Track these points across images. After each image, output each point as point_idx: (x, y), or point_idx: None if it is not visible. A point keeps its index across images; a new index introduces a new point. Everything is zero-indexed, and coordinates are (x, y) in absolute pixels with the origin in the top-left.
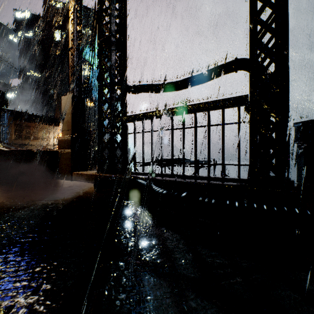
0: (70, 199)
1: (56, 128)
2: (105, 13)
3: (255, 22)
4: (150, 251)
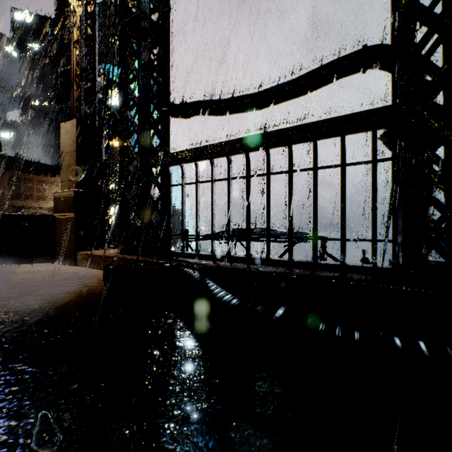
0: (47, 309)
1: None
2: None
3: None
4: None
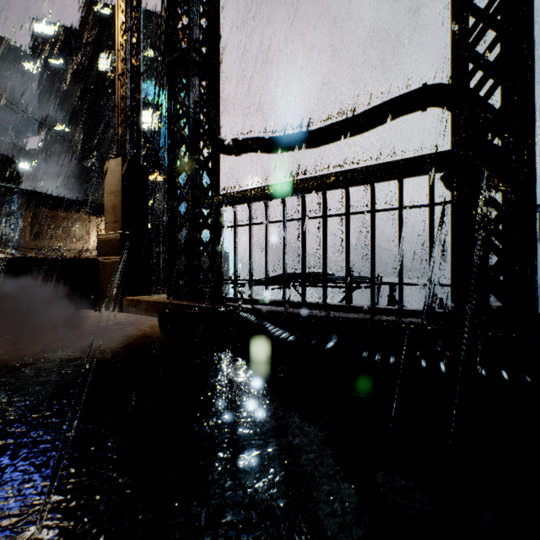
0: (113, 349)
1: (101, 220)
2: (182, 8)
3: (465, 10)
4: (264, 476)
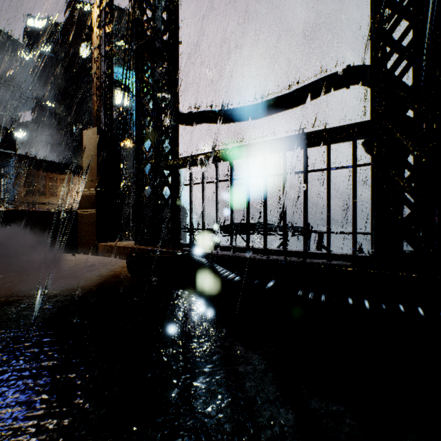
0: (88, 287)
1: (82, 180)
2: (146, 3)
3: (383, 2)
4: (212, 402)
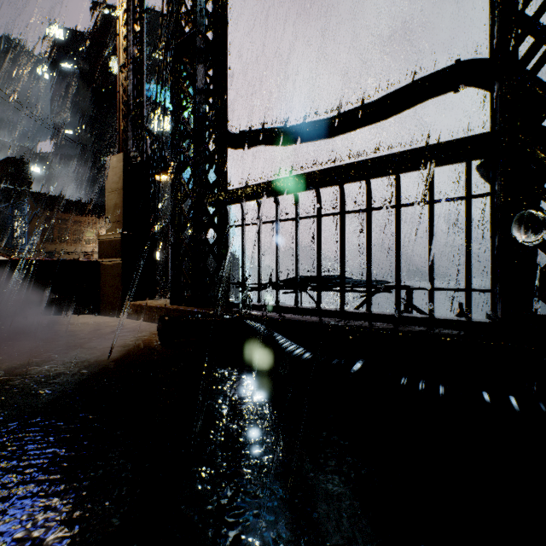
0: (103, 362)
1: None
2: None
3: None
4: None
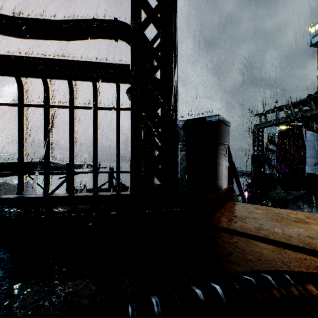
0: None
1: None
2: None
3: None
4: None
